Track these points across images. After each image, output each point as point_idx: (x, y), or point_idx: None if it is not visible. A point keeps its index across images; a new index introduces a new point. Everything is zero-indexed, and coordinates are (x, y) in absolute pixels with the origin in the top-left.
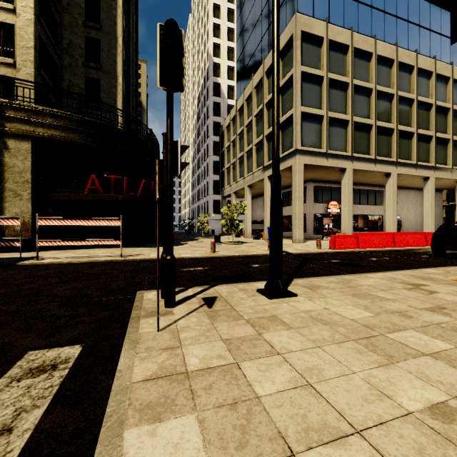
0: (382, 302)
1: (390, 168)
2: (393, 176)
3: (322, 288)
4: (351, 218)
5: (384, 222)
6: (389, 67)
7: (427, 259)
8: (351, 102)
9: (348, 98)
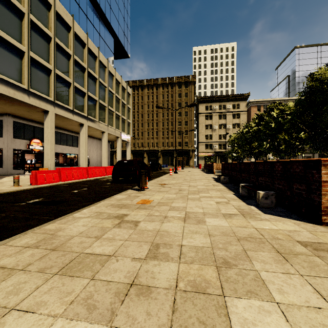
0: (105, 268)
1: (84, 120)
2: (85, 127)
3: (1, 275)
4: (54, 155)
5: (79, 159)
6: (83, 47)
7: (111, 186)
8: (54, 55)
9: (51, 50)
